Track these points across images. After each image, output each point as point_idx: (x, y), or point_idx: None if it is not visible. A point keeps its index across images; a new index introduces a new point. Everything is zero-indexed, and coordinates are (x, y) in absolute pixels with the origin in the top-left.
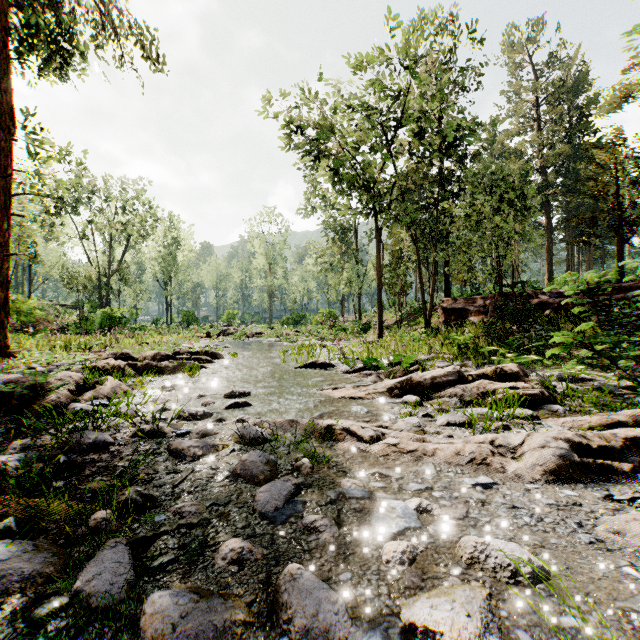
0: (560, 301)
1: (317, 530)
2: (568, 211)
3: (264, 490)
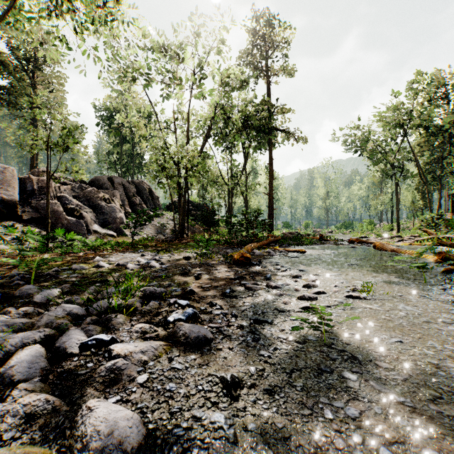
0: None
1: None
2: None
3: None
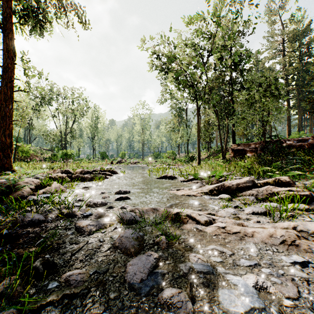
0: (299, 144)
1: (175, 305)
2: (298, 99)
3: (133, 263)
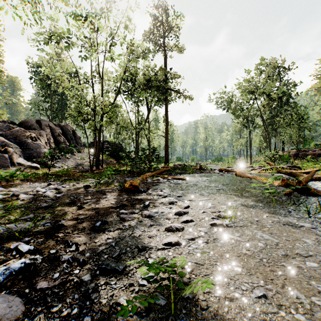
0: (313, 153)
1: None
2: None
3: None
